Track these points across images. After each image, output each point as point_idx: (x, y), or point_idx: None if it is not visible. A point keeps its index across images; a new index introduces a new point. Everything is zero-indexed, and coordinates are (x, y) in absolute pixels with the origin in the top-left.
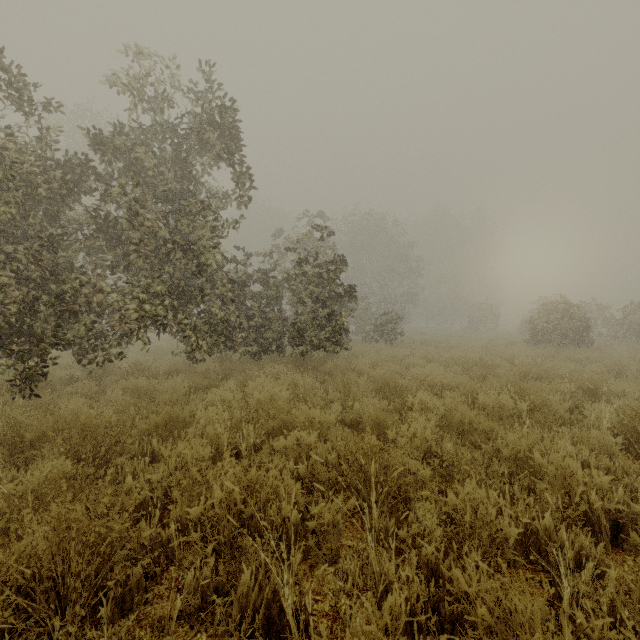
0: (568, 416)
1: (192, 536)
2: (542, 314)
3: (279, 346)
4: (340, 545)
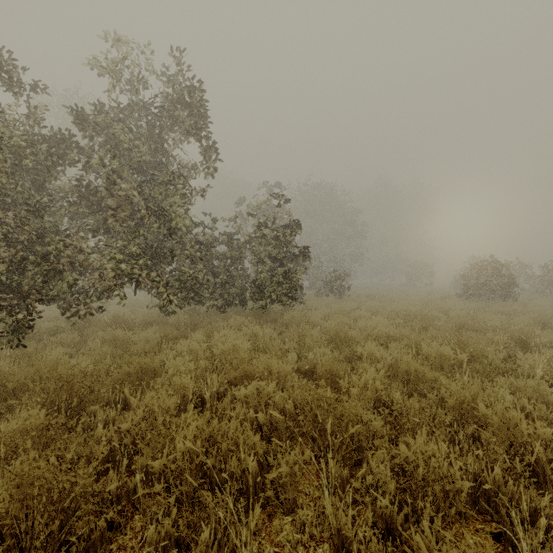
0: (503, 365)
1: (155, 487)
2: (473, 272)
3: (242, 300)
4: (297, 493)
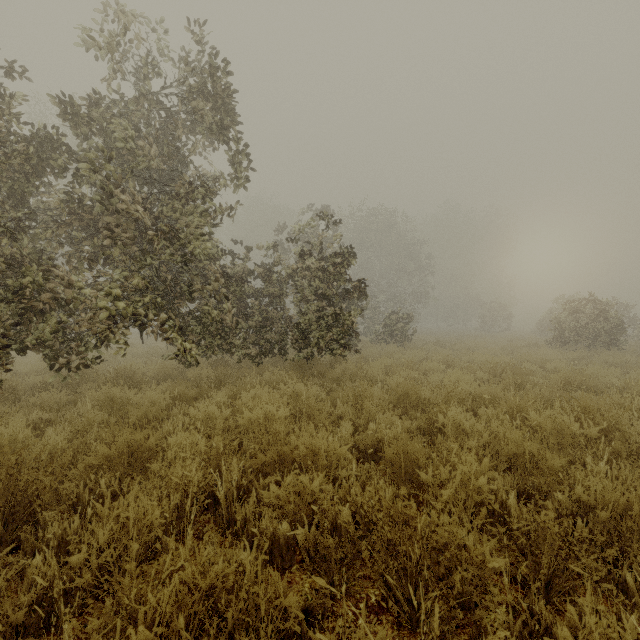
0: None
1: None
2: (566, 313)
3: (281, 348)
4: None
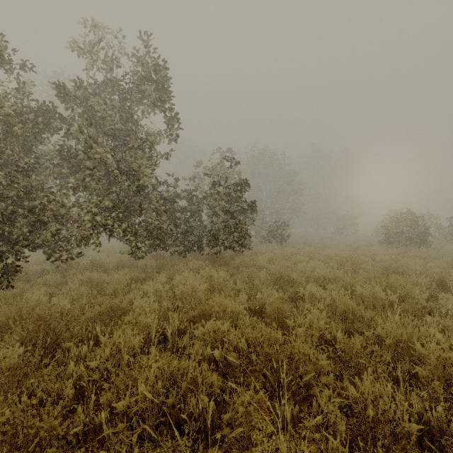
0: (428, 305)
1: (119, 427)
2: (392, 223)
3: (199, 247)
4: (251, 428)
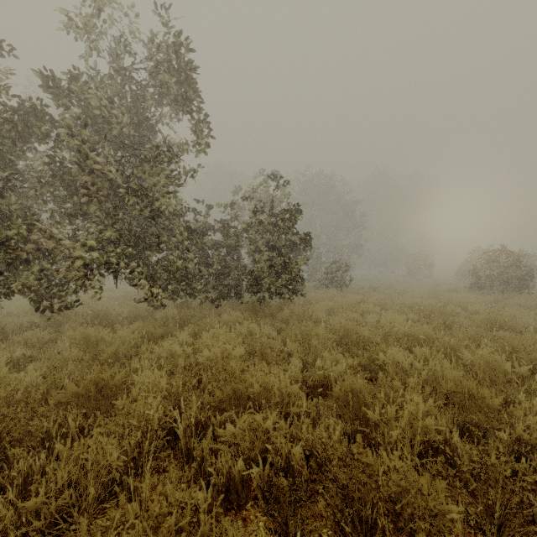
0: None
1: None
2: (482, 262)
3: (237, 293)
4: None
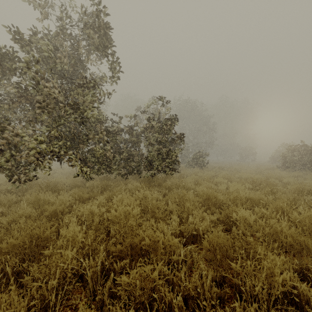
0: None
1: None
2: (288, 152)
3: (138, 170)
4: None
